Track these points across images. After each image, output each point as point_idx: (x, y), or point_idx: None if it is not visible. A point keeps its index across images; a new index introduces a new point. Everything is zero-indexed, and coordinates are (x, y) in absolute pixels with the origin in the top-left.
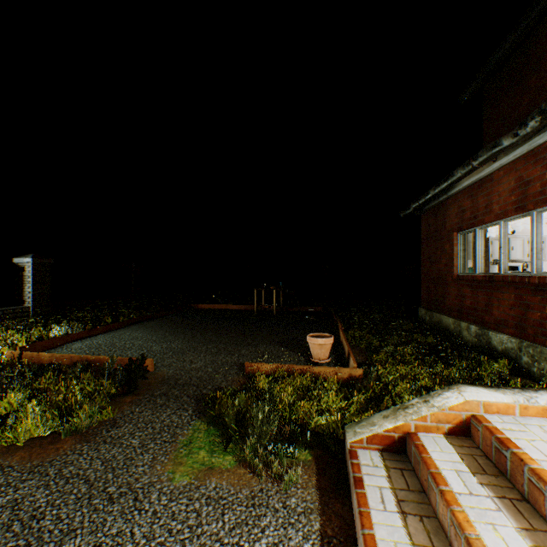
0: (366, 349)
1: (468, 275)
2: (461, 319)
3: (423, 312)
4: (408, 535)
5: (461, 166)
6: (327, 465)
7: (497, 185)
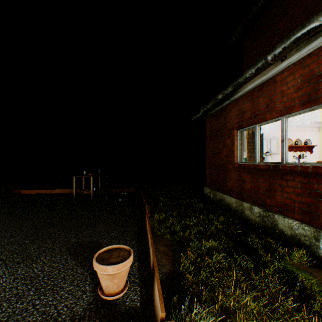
0: (172, 242)
1: (251, 164)
2: (242, 199)
3: (208, 190)
4: None
5: (253, 65)
6: None
7: (281, 85)
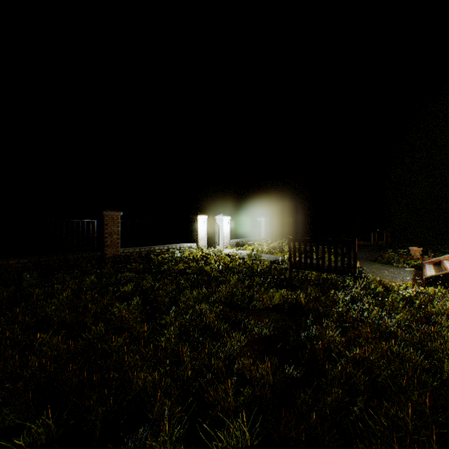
0: None
1: None
2: None
3: None
4: (432, 267)
5: None
6: (416, 268)
7: None
